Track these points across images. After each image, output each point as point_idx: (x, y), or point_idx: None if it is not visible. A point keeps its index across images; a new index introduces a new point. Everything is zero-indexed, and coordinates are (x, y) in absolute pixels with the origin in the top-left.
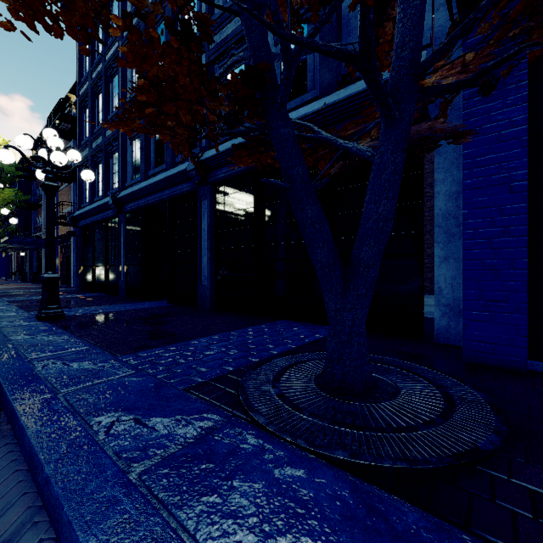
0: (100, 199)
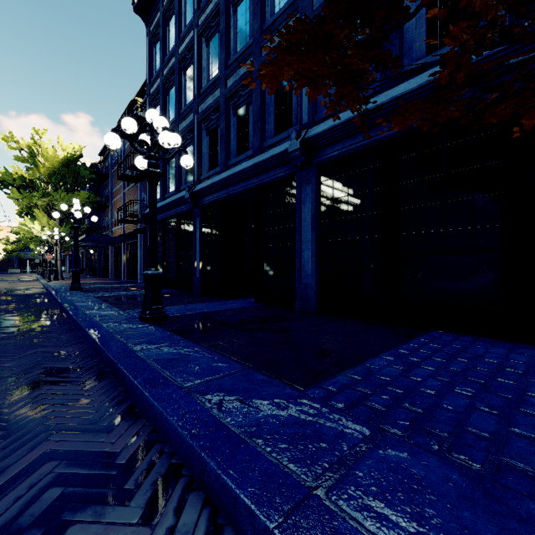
0: (171, 195)
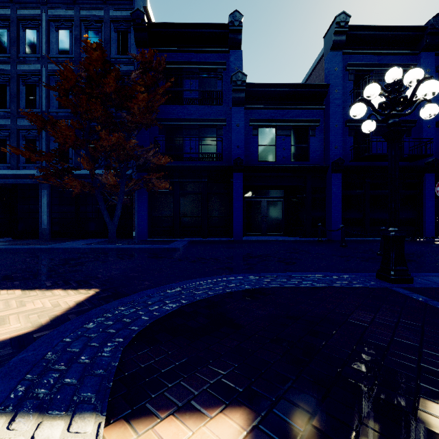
0: None
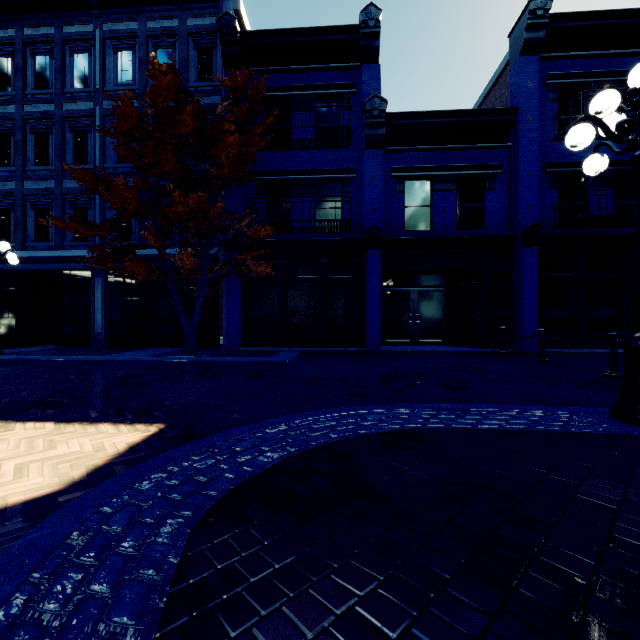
0: None
